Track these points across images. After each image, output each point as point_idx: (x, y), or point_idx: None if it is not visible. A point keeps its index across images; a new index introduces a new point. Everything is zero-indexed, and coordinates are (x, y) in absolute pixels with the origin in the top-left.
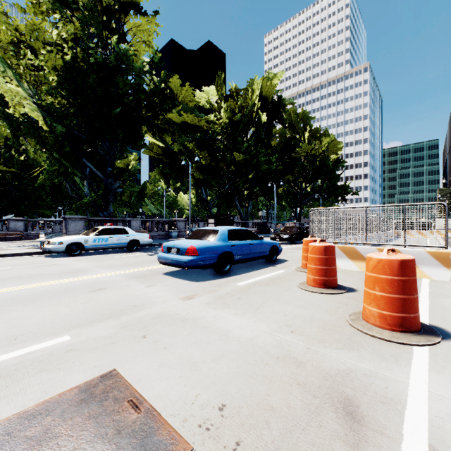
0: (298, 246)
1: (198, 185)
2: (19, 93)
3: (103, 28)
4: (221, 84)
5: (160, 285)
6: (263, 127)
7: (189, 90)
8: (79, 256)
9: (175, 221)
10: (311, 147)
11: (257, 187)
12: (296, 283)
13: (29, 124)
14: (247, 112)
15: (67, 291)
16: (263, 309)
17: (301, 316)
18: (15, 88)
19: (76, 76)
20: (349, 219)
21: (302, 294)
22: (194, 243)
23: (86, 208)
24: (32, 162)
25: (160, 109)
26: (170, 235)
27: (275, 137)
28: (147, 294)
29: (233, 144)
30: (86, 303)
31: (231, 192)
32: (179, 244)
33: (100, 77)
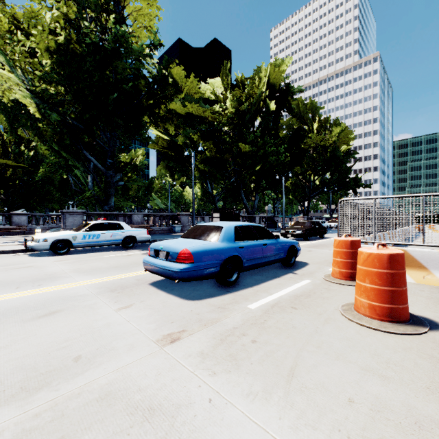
0: (313, 243)
1: (203, 178)
2: (11, 79)
3: (102, 10)
4: (227, 74)
5: (138, 307)
6: (271, 116)
7: (194, 81)
8: (66, 255)
9: (179, 215)
10: (321, 138)
11: (263, 181)
12: (336, 306)
13: (26, 114)
14: (254, 101)
15: (1, 316)
16: (301, 376)
17: (387, 406)
18: (7, 73)
19: (71, 60)
20: (377, 212)
21: (357, 334)
22: (188, 245)
23: (95, 203)
24: (41, 157)
25: (162, 97)
26: (173, 229)
27: (283, 129)
28: (112, 326)
29: (239, 135)
30: (5, 348)
31: (237, 185)
32: (168, 247)
33: (96, 61)
